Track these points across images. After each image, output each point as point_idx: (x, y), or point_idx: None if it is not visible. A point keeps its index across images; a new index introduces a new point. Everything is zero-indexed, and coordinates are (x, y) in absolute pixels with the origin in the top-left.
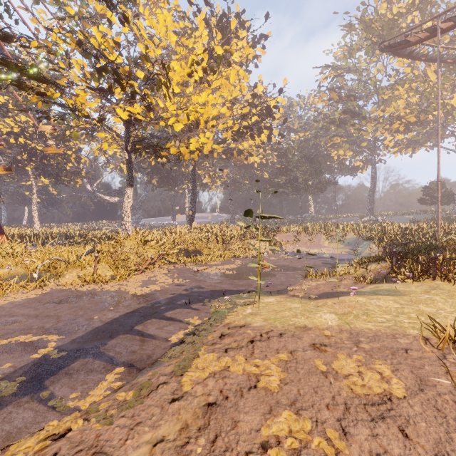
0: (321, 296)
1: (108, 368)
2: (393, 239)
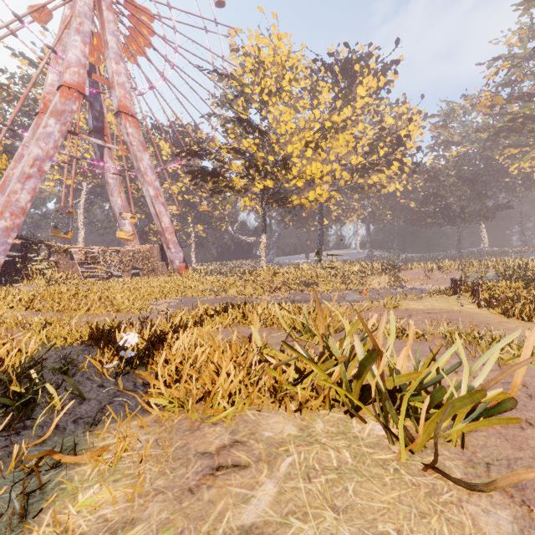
0: None
1: None
2: (525, 274)
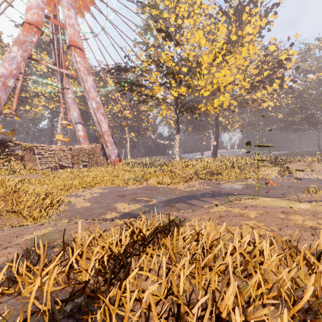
0: (311, 201)
1: (178, 210)
2: None
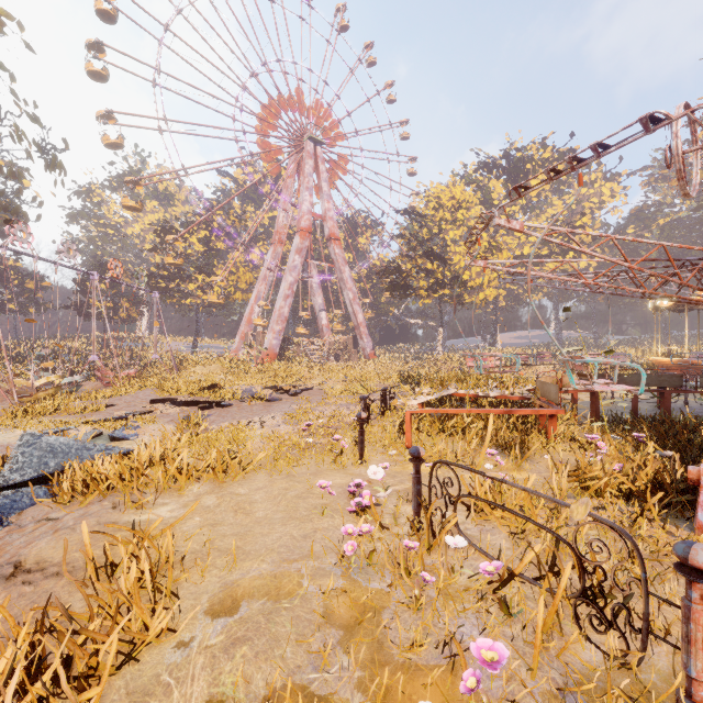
0: None
1: None
2: None
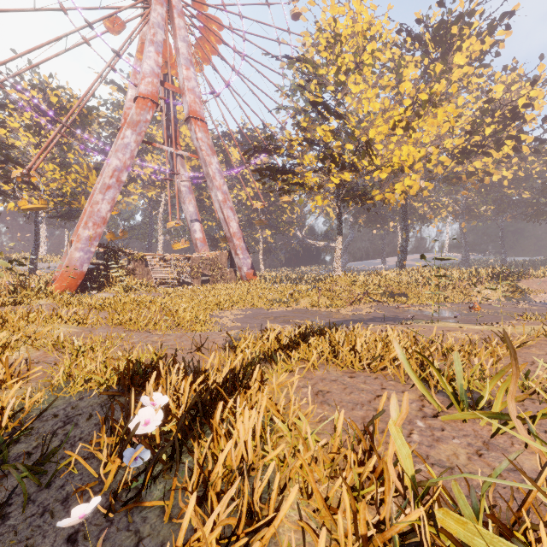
0: None
1: None
2: None
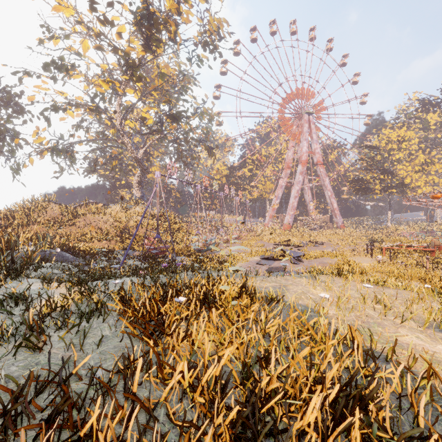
0: None
1: None
2: None
